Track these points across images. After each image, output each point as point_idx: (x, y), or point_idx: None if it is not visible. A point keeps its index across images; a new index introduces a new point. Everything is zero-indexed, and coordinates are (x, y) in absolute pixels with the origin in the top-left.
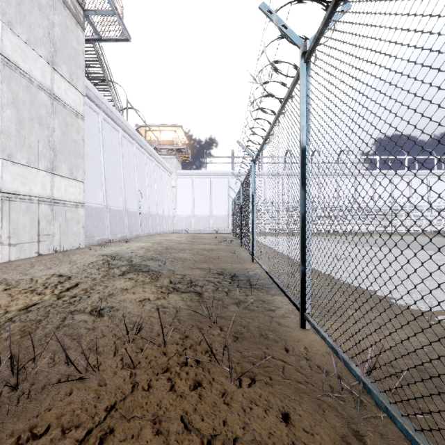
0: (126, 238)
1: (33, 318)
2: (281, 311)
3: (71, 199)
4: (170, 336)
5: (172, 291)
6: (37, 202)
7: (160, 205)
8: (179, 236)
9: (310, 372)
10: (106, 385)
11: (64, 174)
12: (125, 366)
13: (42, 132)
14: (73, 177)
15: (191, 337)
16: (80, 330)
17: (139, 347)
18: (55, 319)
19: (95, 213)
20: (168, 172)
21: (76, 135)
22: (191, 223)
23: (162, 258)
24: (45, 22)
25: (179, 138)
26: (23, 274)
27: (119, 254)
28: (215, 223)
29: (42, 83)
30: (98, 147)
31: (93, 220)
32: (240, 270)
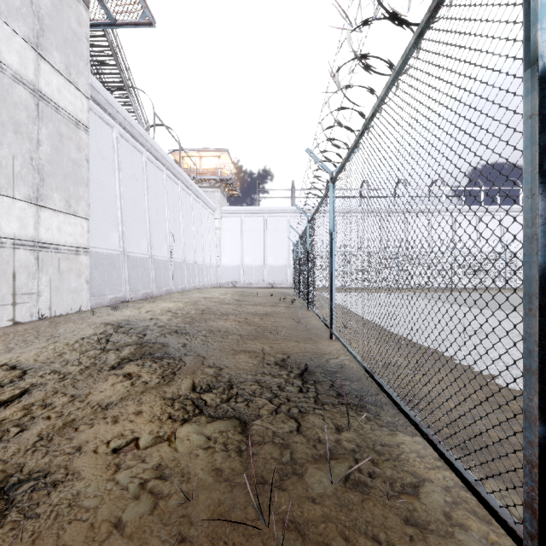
0: (151, 295)
1: None
2: (437, 502)
3: (68, 243)
4: None
5: (191, 416)
6: (11, 246)
7: (200, 251)
8: (223, 291)
9: None
10: None
11: (56, 207)
12: None
13: (20, 144)
14: (71, 212)
15: None
16: None
17: None
18: None
19: (107, 261)
20: (210, 209)
21: (76, 153)
22: (240, 274)
23: (192, 330)
24: None
25: (225, 166)
26: None
27: (132, 321)
28: (271, 274)
29: (21, 74)
30: (112, 173)
31: (103, 271)
32: (315, 358)
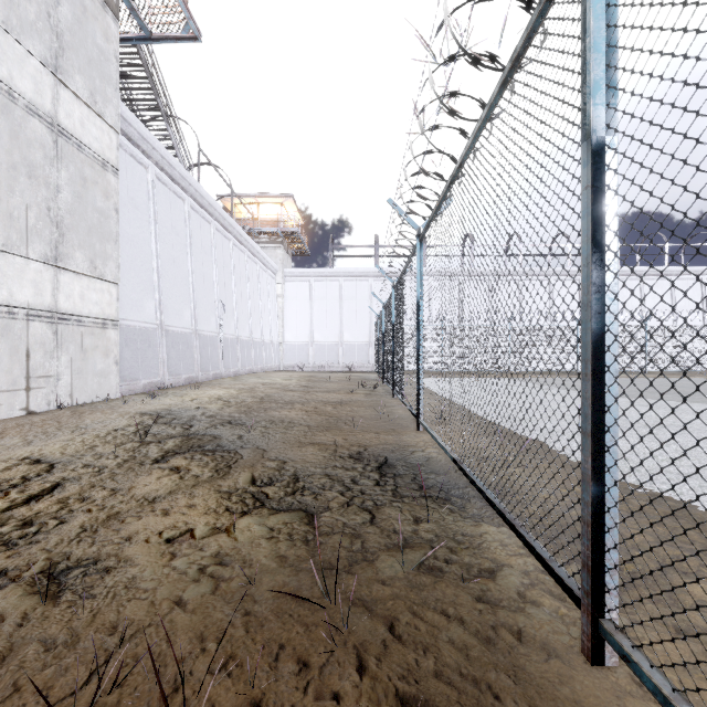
0: (196, 380)
1: None
2: (513, 583)
3: (93, 314)
4: (206, 700)
5: (251, 508)
6: (24, 318)
7: (257, 325)
8: (287, 376)
9: None
10: None
11: (79, 269)
12: None
13: (36, 191)
14: (97, 275)
15: None
16: None
17: None
18: None
19: (140, 337)
20: (271, 272)
21: (103, 201)
22: (308, 355)
23: (248, 420)
24: None
25: (289, 216)
26: None
27: (174, 411)
28: (348, 355)
29: (36, 104)
30: (146, 225)
31: (136, 349)
32: (397, 450)
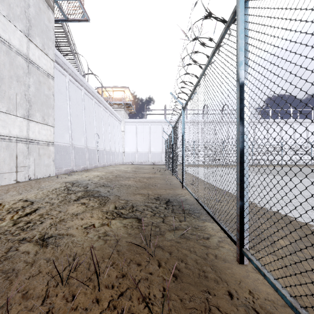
0: (87, 168)
1: None
2: (215, 241)
3: (43, 139)
4: (106, 274)
5: (116, 217)
6: (15, 141)
7: (113, 144)
8: (126, 166)
9: None
10: None
11: (37, 120)
12: None
13: (20, 87)
14: (45, 123)
15: (128, 276)
16: (18, 265)
17: (72, 291)
18: (0, 250)
19: (63, 150)
20: (119, 121)
21: (48, 91)
22: (135, 157)
23: (111, 185)
24: (22, 3)
25: (127, 96)
26: None
27: (79, 181)
28: (153, 157)
29: (20, 50)
30: (65, 101)
31: (61, 155)
32: (173, 196)
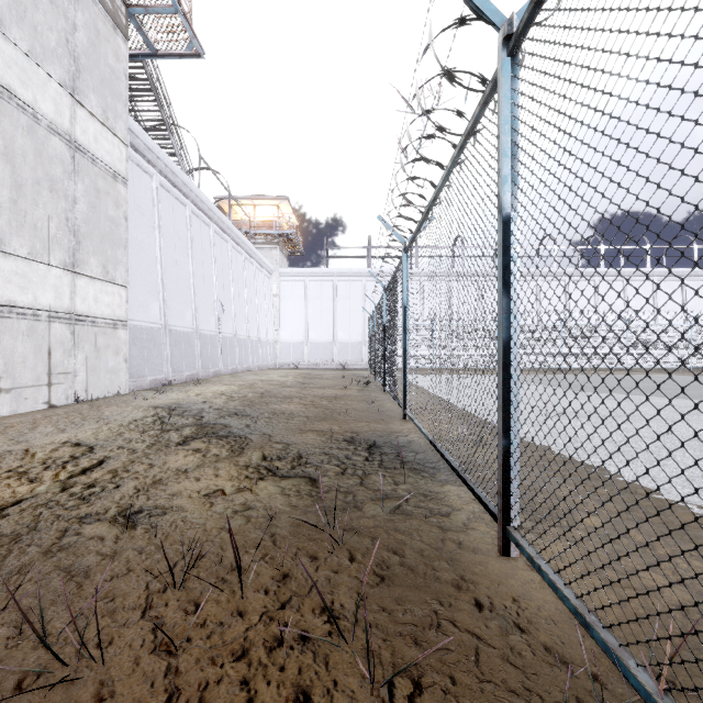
0: (197, 377)
1: (6, 532)
2: (461, 518)
3: (105, 315)
4: (253, 572)
5: (266, 476)
6: (46, 320)
7: (254, 324)
8: (284, 373)
9: (532, 663)
10: (112, 697)
11: (93, 274)
12: (159, 646)
13: (56, 204)
14: (108, 279)
15: (294, 576)
16: (87, 559)
17: (193, 598)
18: (46, 533)
19: (146, 337)
20: (267, 272)
21: (114, 210)
22: (303, 353)
23: (253, 412)
24: (61, 22)
25: (284, 218)
26: (15, 441)
27: (183, 405)
28: (342, 353)
29: (56, 123)
30: (151, 230)
31: (143, 348)
32: (384, 435)
